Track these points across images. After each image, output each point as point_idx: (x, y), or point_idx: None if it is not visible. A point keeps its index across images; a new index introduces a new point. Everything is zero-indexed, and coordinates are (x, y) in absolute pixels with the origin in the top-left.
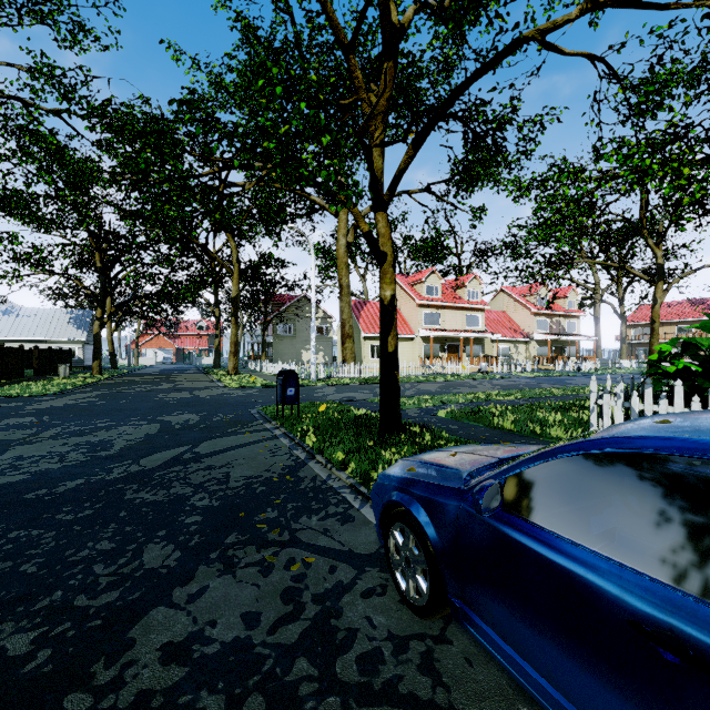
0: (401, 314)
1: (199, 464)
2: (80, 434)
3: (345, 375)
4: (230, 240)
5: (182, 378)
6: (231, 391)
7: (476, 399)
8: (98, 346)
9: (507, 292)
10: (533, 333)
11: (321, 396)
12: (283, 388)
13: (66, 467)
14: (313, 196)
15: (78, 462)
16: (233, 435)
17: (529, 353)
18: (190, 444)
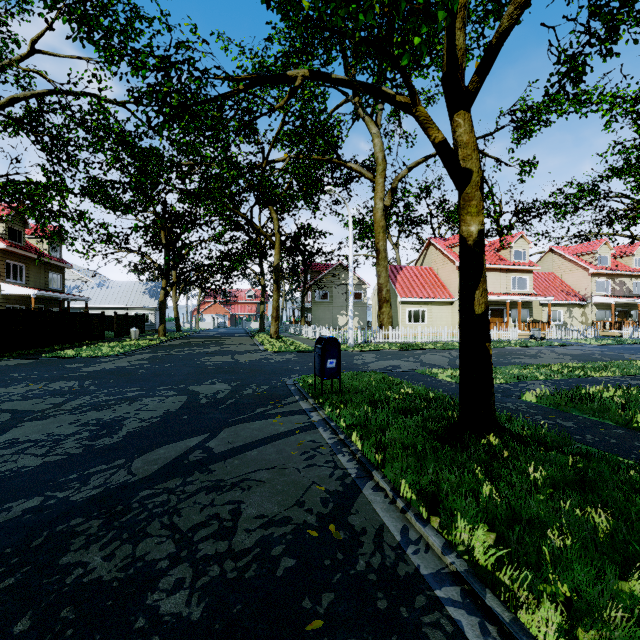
0: (438, 278)
1: (204, 475)
2: (101, 407)
3: (382, 340)
4: (272, 212)
5: (229, 341)
6: (270, 355)
7: (561, 375)
8: (163, 312)
9: (557, 252)
10: (590, 295)
11: (361, 364)
12: (322, 359)
13: (42, 466)
14: (349, 163)
15: (64, 456)
16: (261, 419)
17: (586, 317)
18: (206, 432)
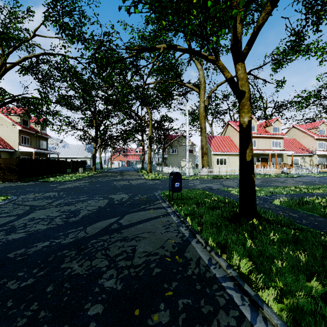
0: (233, 142)
1: (119, 234)
2: (69, 204)
3: (203, 173)
4: (147, 109)
5: (127, 174)
6: (147, 181)
7: (295, 192)
8: (94, 159)
9: (297, 127)
10: (315, 150)
11: (192, 185)
12: (172, 183)
13: (47, 229)
14: (187, 84)
15: (56, 225)
16: (143, 210)
17: (312, 162)
18: (118, 216)
